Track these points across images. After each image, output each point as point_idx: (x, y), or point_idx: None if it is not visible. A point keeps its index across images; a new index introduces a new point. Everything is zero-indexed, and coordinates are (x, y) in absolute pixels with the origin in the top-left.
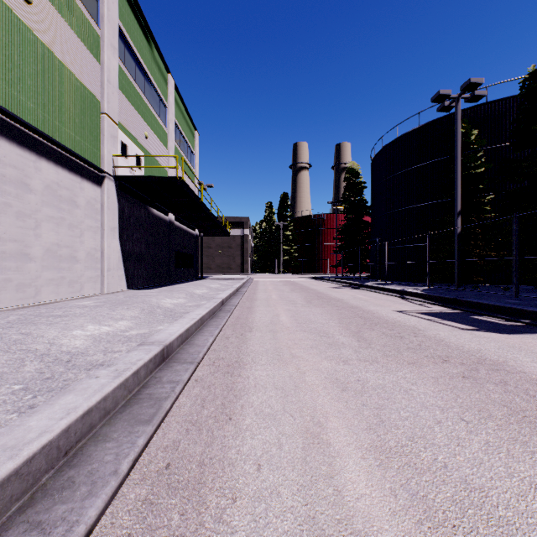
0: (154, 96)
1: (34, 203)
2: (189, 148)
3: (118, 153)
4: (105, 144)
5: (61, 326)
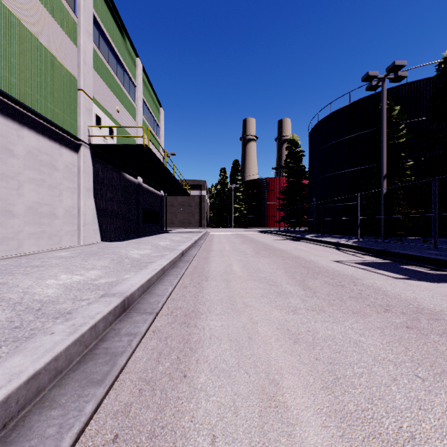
0: (125, 76)
1: (17, 166)
2: (155, 122)
3: (93, 124)
4: (81, 116)
5: (36, 276)
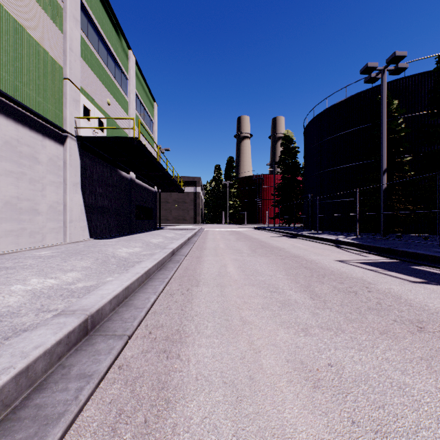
0: (116, 68)
1: None
2: (148, 117)
3: (81, 116)
4: (67, 107)
5: (0, 281)
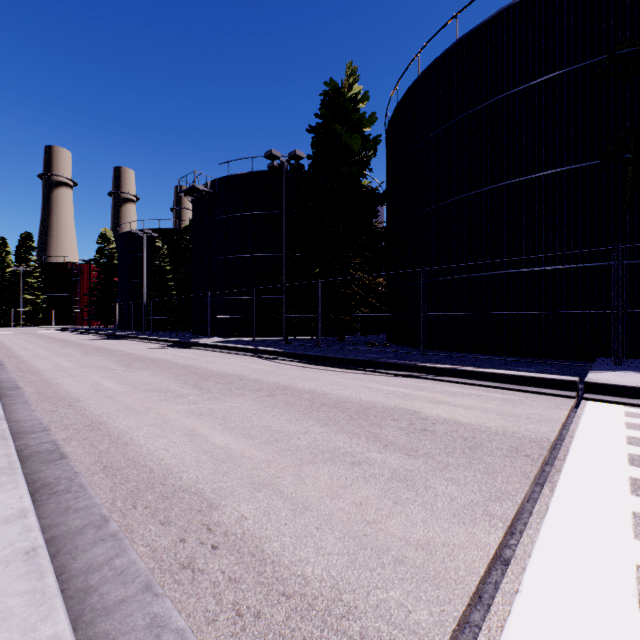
0: None
1: None
2: None
3: None
4: None
5: None
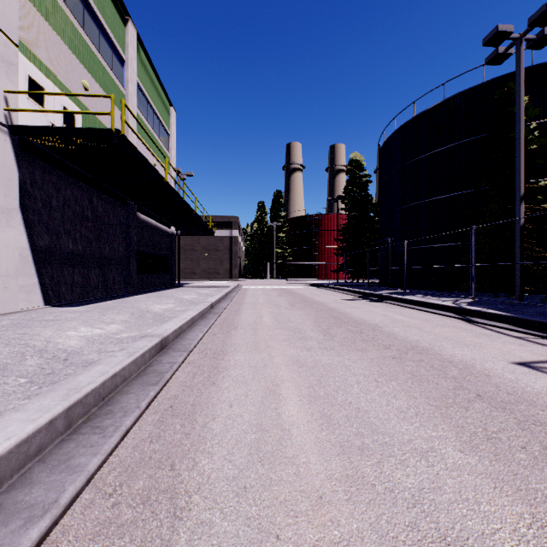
0: (103, 38)
1: None
2: (161, 126)
3: (23, 94)
4: None
5: None
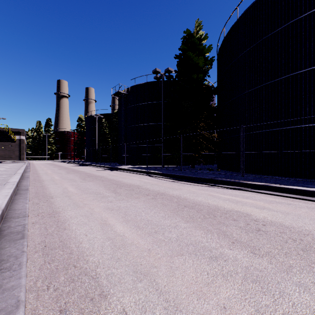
0: None
1: None
2: None
3: None
4: None
5: None
